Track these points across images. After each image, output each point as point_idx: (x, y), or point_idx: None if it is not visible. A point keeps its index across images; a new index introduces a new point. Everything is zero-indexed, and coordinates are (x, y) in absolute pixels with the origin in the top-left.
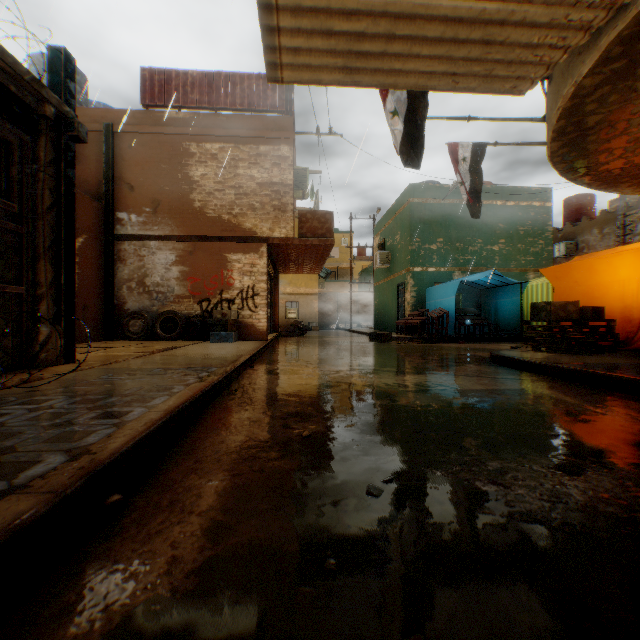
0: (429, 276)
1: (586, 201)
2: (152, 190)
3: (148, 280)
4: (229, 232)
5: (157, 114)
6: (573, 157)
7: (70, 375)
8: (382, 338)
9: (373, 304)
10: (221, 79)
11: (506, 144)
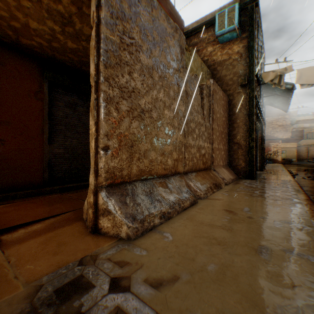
0: None
1: None
2: None
3: None
4: (269, 138)
5: None
6: None
7: None
8: None
9: None
10: None
11: None
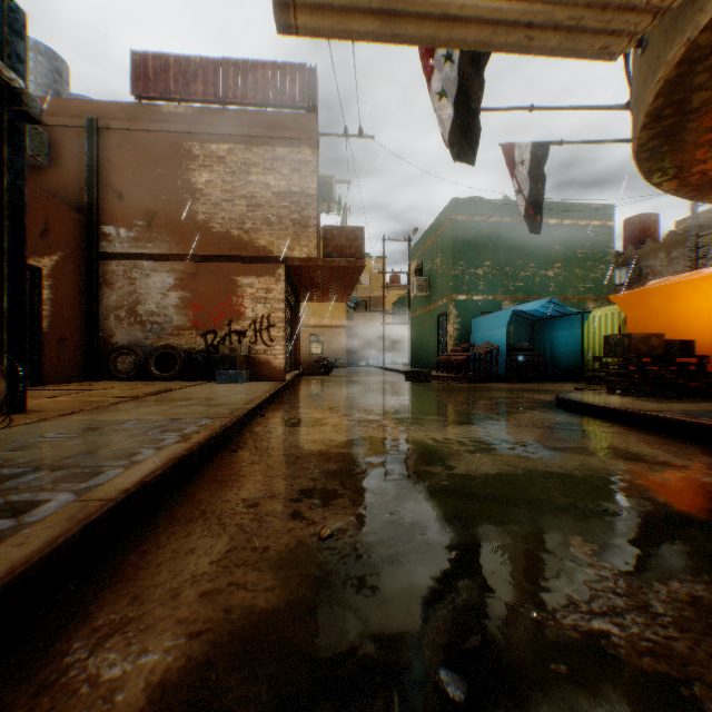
0: (475, 305)
1: (650, 221)
2: (146, 199)
3: (141, 308)
4: (239, 251)
5: (152, 108)
6: (664, 153)
7: (5, 432)
8: (421, 377)
9: (409, 338)
10: (230, 67)
11: (574, 143)
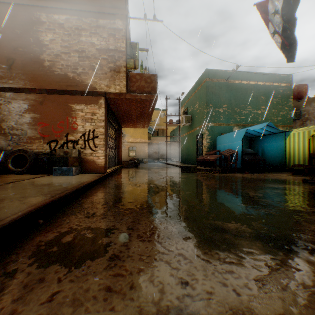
0: (218, 129)
1: (303, 88)
2: (8, 50)
3: (4, 124)
4: (74, 87)
5: None
6: None
7: None
8: (191, 170)
9: (179, 148)
10: None
11: None
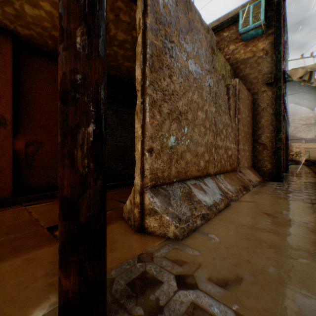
0: None
1: None
2: None
3: None
4: (291, 138)
5: None
6: None
7: None
8: None
9: None
10: None
11: None
